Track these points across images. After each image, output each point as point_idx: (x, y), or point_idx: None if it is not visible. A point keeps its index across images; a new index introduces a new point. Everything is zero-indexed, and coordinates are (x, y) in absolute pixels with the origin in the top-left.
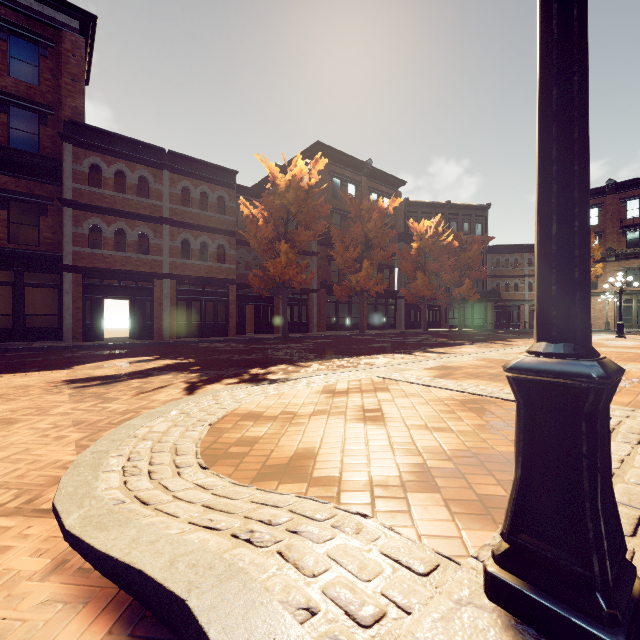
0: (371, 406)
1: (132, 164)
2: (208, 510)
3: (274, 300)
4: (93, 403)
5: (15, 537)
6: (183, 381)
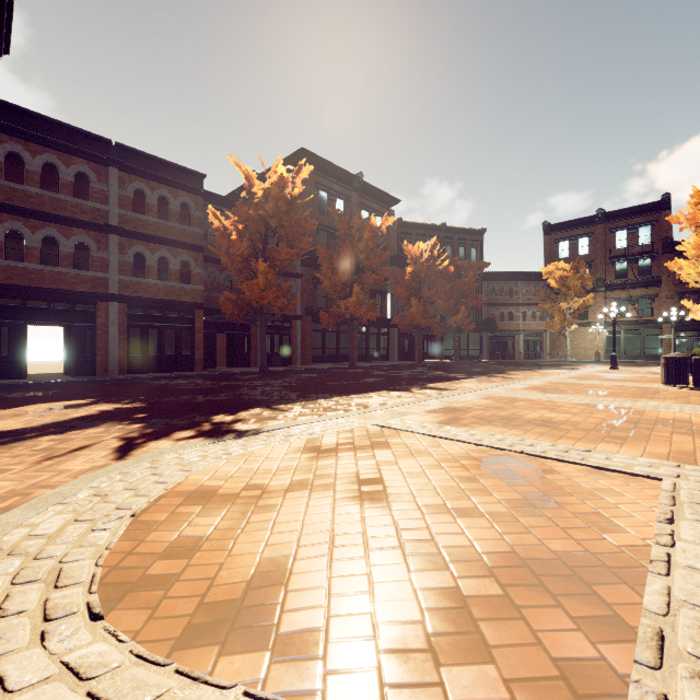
0: (368, 473)
1: (67, 156)
2: None
3: (251, 328)
4: None
5: None
6: (117, 437)
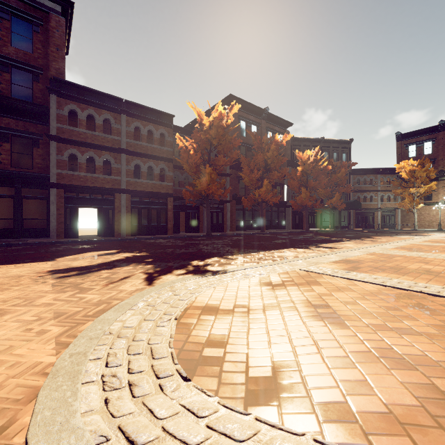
0: (315, 300)
1: (99, 110)
2: None
3: (199, 208)
4: (71, 293)
5: None
6: (142, 272)
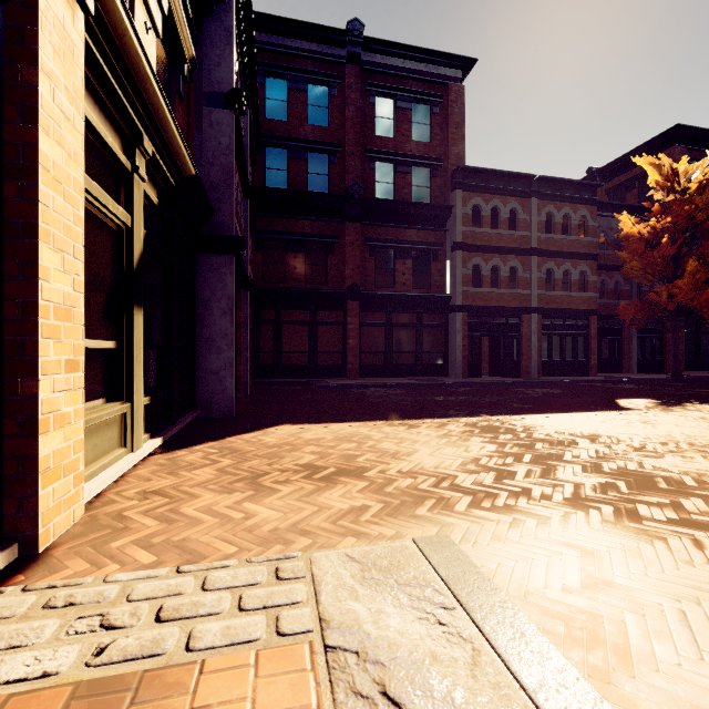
0: None
1: (504, 198)
2: None
3: (623, 332)
4: None
5: None
6: None
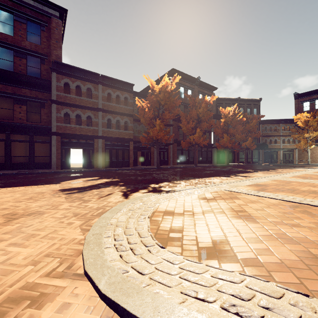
0: (236, 208)
1: (84, 82)
2: (187, 282)
3: (151, 149)
4: (79, 203)
5: (70, 295)
6: (119, 191)
